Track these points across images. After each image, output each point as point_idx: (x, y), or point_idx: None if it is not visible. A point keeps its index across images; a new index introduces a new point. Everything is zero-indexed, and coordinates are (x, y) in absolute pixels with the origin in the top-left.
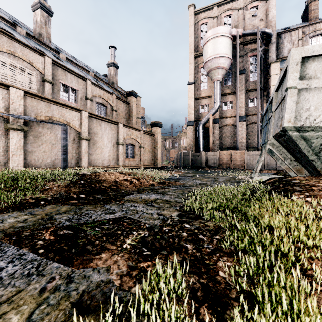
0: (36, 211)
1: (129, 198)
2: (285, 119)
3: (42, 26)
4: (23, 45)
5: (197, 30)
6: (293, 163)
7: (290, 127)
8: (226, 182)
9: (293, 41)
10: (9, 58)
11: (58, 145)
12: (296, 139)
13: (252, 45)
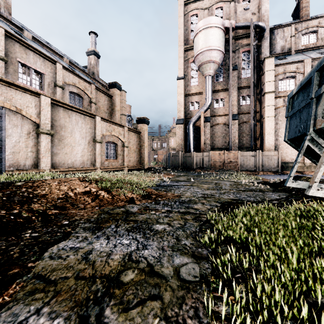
0: None
1: (50, 264)
2: None
3: None
4: None
5: (187, 22)
6: None
7: None
8: (238, 192)
9: (285, 37)
10: None
11: None
12: None
13: (245, 40)
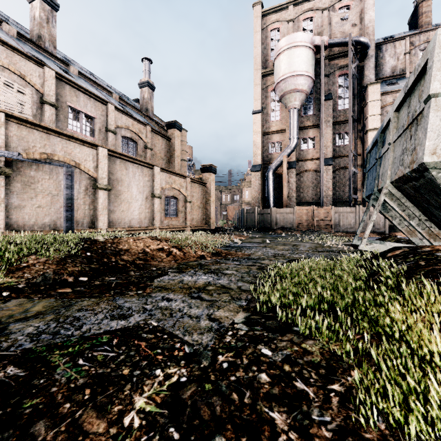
0: None
1: (161, 283)
2: (425, 150)
3: (42, 25)
4: (10, 49)
5: (265, 39)
6: (423, 224)
7: (434, 162)
8: (312, 253)
9: (397, 54)
10: None
11: (62, 197)
12: None
13: (342, 60)
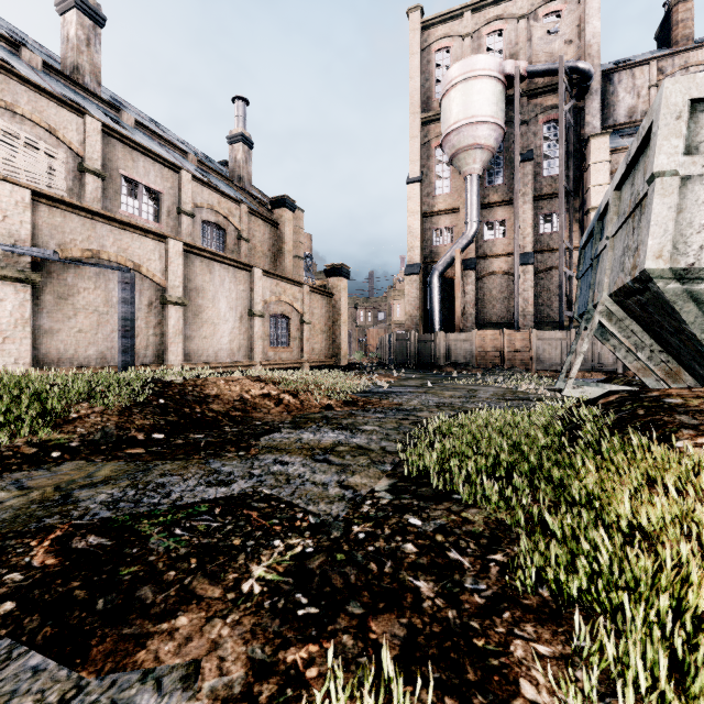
0: (34, 477)
1: (270, 443)
2: (647, 252)
3: (80, 50)
4: (34, 89)
5: (428, 65)
6: (656, 358)
7: (660, 269)
8: (497, 401)
9: (637, 88)
10: (2, 117)
11: (114, 316)
12: (674, 300)
13: (549, 98)
